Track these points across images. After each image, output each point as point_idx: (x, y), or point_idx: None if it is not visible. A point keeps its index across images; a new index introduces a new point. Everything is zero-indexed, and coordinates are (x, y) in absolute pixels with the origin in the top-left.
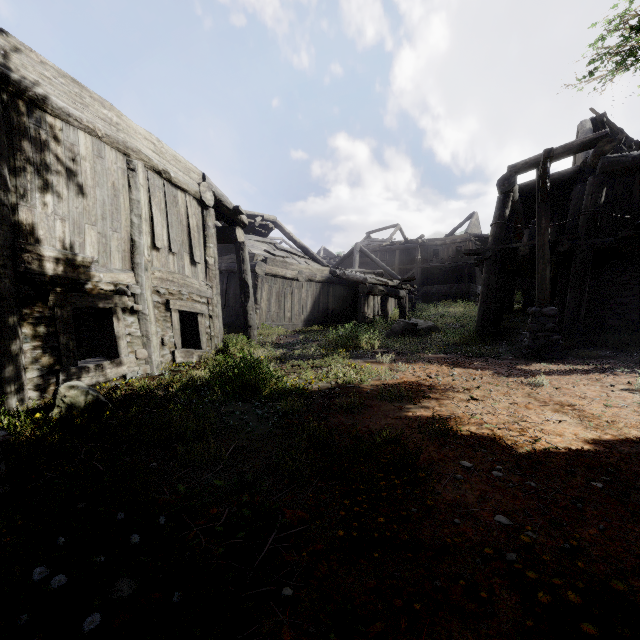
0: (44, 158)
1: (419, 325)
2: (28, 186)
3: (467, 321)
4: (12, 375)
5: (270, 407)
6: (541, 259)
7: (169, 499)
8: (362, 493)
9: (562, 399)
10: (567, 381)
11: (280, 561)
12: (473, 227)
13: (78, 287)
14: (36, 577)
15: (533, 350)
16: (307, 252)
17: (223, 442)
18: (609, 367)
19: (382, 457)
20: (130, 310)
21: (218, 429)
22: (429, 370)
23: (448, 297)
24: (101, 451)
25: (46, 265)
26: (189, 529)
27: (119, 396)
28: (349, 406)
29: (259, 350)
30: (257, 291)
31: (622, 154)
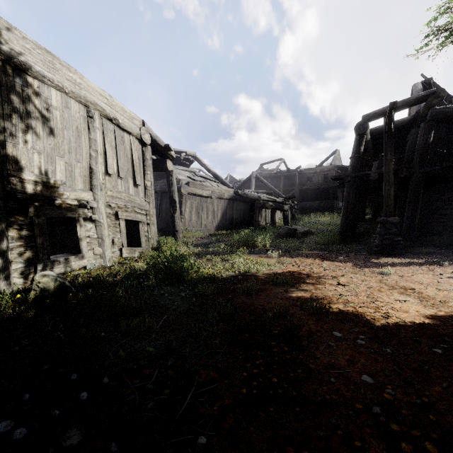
0: (25, 108)
1: (298, 230)
2: (13, 128)
3: (332, 227)
4: (1, 267)
5: (190, 290)
6: (387, 182)
7: (112, 362)
8: (259, 357)
9: (405, 284)
10: (408, 271)
11: (197, 413)
12: (336, 160)
13: (51, 202)
14: (3, 429)
15: (381, 248)
16: (218, 178)
17: (155, 317)
18: (438, 260)
19: (274, 329)
20: (89, 219)
21: (152, 307)
22: (306, 263)
23: (318, 210)
24: (63, 324)
25: (27, 186)
26: (127, 386)
27: (80, 282)
28: (249, 289)
29: (183, 248)
30: (182, 206)
31: (445, 106)
